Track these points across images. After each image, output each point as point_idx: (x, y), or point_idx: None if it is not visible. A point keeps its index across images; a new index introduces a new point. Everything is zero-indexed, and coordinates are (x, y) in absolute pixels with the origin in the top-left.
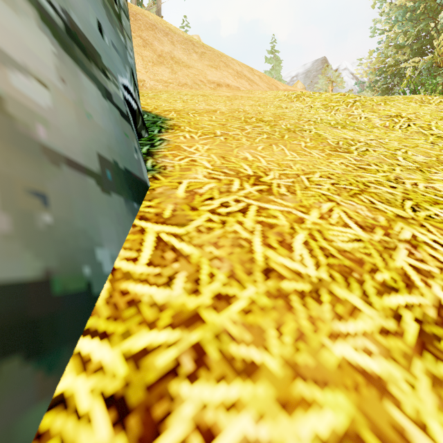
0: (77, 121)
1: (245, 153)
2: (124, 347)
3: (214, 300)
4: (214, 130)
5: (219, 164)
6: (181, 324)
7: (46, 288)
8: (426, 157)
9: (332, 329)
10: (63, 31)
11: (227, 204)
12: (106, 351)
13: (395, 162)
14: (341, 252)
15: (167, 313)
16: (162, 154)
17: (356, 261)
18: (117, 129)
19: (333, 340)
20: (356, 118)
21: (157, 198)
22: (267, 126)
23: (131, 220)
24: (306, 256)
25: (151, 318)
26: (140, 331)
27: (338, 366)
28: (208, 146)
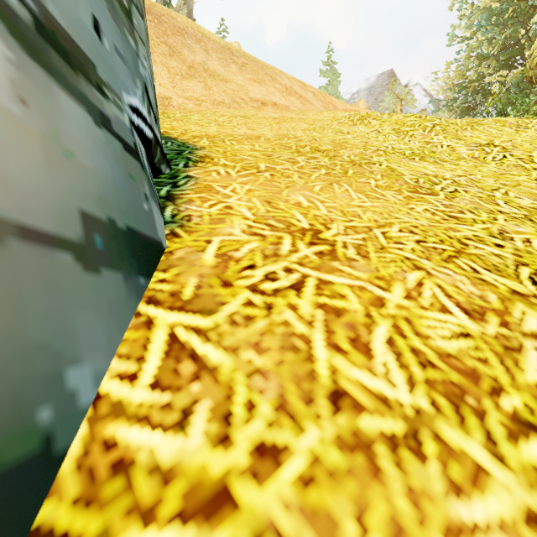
0: (45, 164)
1: (298, 196)
2: None
3: (254, 456)
4: (257, 163)
5: (263, 212)
6: (197, 513)
7: None
8: (533, 200)
9: (448, 517)
10: (30, 27)
11: (274, 276)
12: None
13: (495, 207)
14: (443, 357)
15: (175, 489)
16: (187, 197)
17: (467, 373)
18: (117, 170)
19: None
20: (437, 147)
21: (175, 266)
22: (325, 157)
23: (133, 306)
24: (392, 366)
25: (148, 500)
26: (126, 530)
27: None
28: (249, 186)
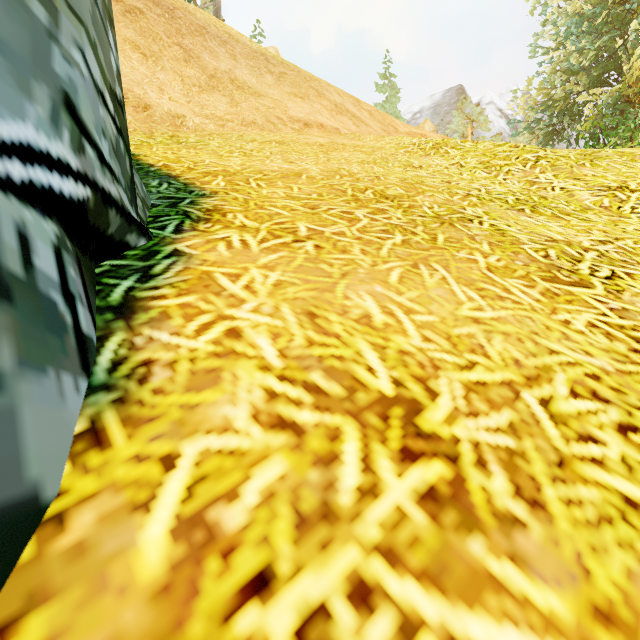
0: None
1: (363, 296)
2: None
3: None
4: (294, 222)
5: (299, 346)
6: None
7: None
8: None
9: None
10: None
11: (323, 634)
12: None
13: None
14: None
15: None
16: (158, 306)
17: None
18: None
19: None
20: (546, 189)
21: (46, 600)
22: (397, 209)
23: None
24: None
25: None
26: None
27: None
28: (278, 273)
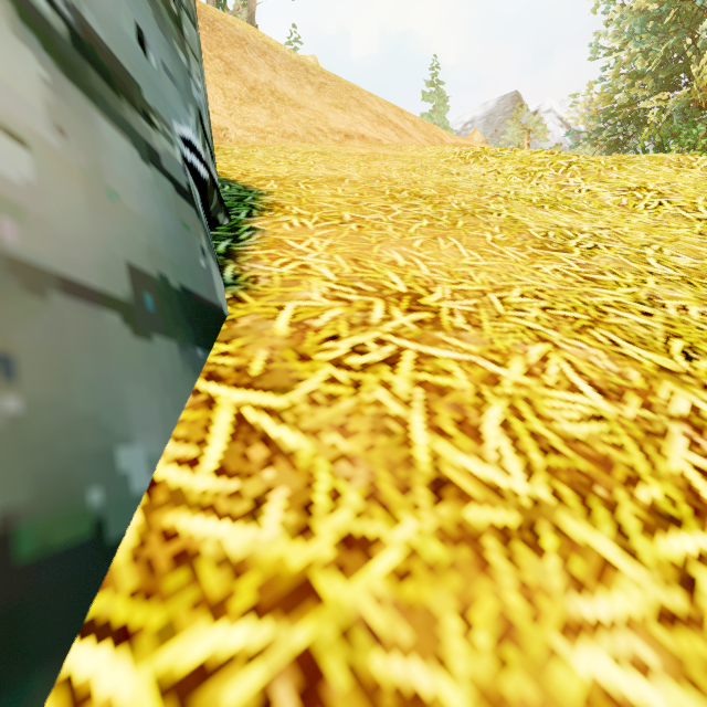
0: (87, 206)
1: (392, 252)
2: (161, 662)
3: (340, 549)
4: (340, 212)
5: (348, 273)
6: (274, 607)
7: (0, 553)
8: (694, 259)
9: (567, 614)
10: (66, 41)
11: (363, 348)
12: (124, 675)
13: (645, 268)
14: (570, 442)
15: (248, 582)
16: (251, 254)
17: (598, 461)
18: (168, 217)
19: (571, 640)
20: (573, 192)
21: (240, 337)
22: (428, 205)
23: (190, 382)
24: (507, 452)
25: (217, 593)
26: (194, 623)
27: (587, 703)
28: (330, 240)
